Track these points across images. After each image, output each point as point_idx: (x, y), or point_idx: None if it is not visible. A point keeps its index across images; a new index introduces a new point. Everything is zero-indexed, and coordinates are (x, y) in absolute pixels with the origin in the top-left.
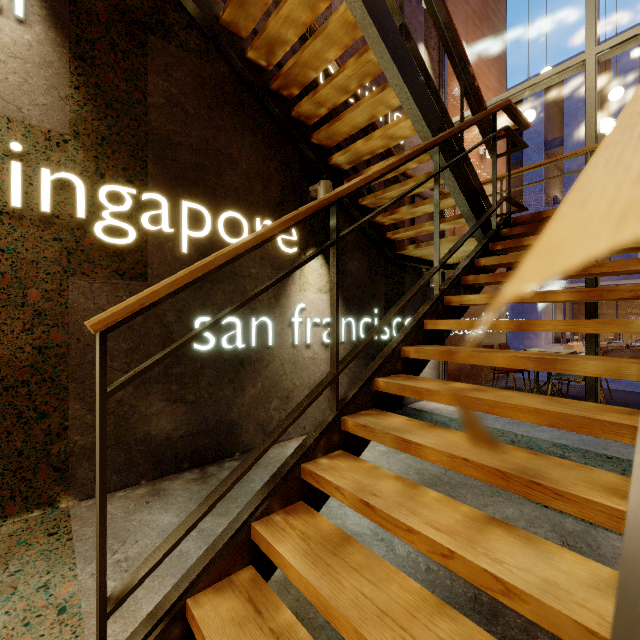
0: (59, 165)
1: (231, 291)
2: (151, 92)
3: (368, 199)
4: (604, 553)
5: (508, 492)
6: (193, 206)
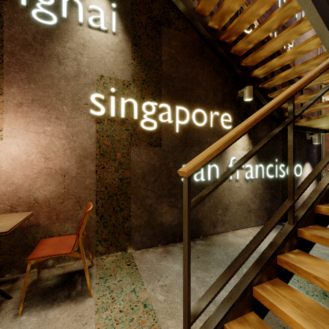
0: (127, 95)
1: (198, 151)
2: (163, 54)
3: (275, 93)
4: None
5: None
6: (181, 108)
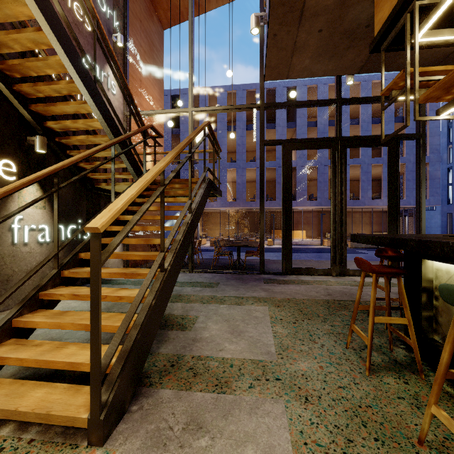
0: None
1: None
2: None
3: (74, 153)
4: (174, 308)
5: None
6: None
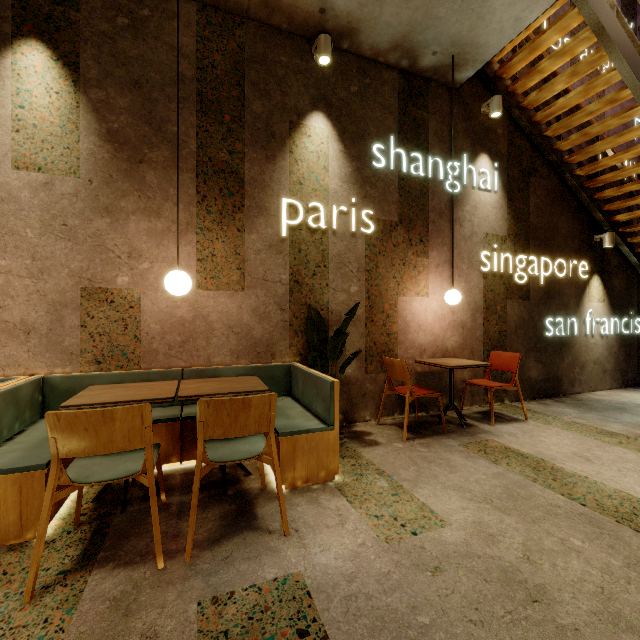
0: (504, 250)
1: (558, 303)
2: (530, 205)
3: (637, 239)
4: None
5: None
6: (545, 259)
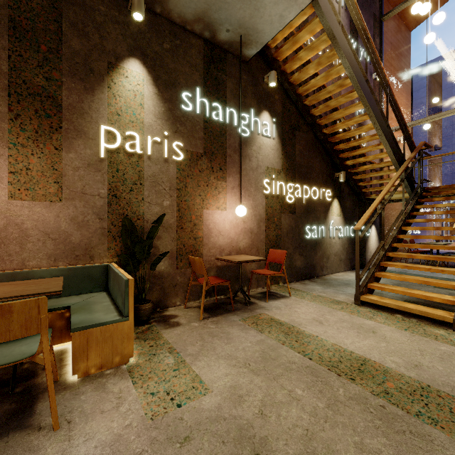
0: (279, 179)
1: (313, 216)
2: (296, 150)
3: (358, 177)
4: None
5: (428, 286)
6: (305, 187)
